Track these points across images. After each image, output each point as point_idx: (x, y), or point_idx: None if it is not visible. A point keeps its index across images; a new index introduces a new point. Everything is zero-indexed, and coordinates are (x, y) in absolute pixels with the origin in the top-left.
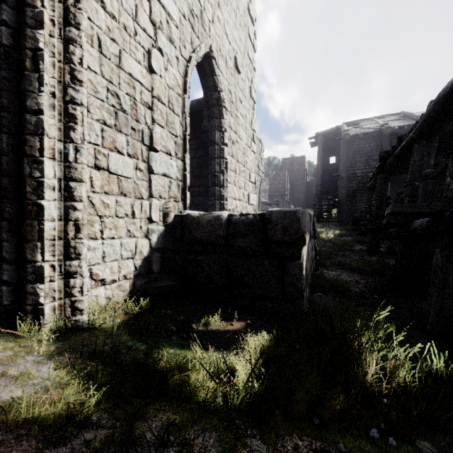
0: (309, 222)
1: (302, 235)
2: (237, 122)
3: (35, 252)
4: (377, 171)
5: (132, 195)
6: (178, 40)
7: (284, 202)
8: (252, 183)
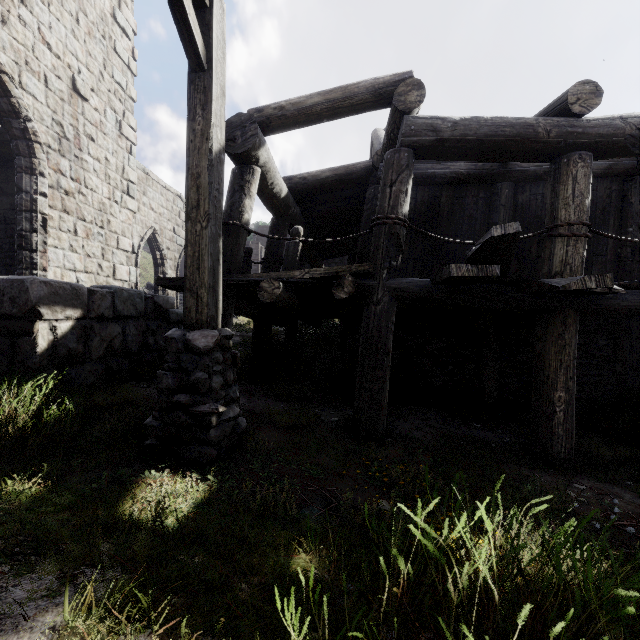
0: (109, 298)
1: (33, 307)
2: (81, 166)
3: None
4: None
5: None
6: None
7: None
8: (126, 252)
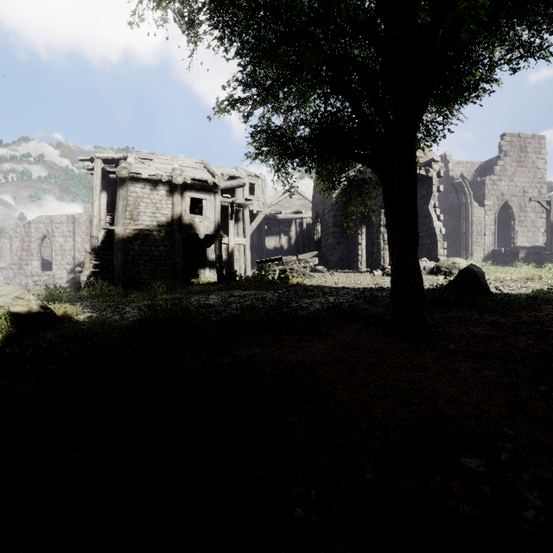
0: (533, 248)
1: (518, 251)
2: (525, 212)
3: (467, 255)
4: None
5: (480, 246)
6: (492, 208)
7: None
8: (542, 233)
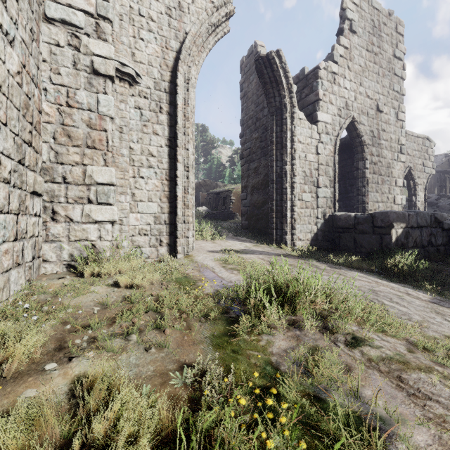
0: (414, 217)
1: (390, 223)
2: (379, 147)
3: (285, 227)
4: None
5: (310, 208)
6: (331, 130)
7: None
8: (399, 187)
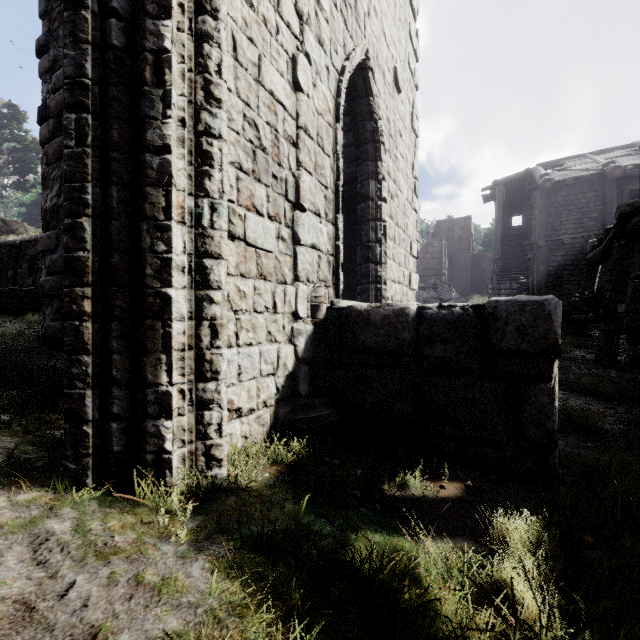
0: None
1: (555, 341)
2: (396, 165)
3: (158, 370)
4: (613, 235)
5: (273, 277)
6: (328, 42)
7: (443, 285)
8: (413, 258)
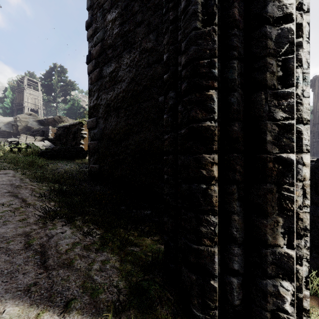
0: None
1: None
2: None
3: (276, 231)
4: None
5: None
6: None
7: None
8: None
